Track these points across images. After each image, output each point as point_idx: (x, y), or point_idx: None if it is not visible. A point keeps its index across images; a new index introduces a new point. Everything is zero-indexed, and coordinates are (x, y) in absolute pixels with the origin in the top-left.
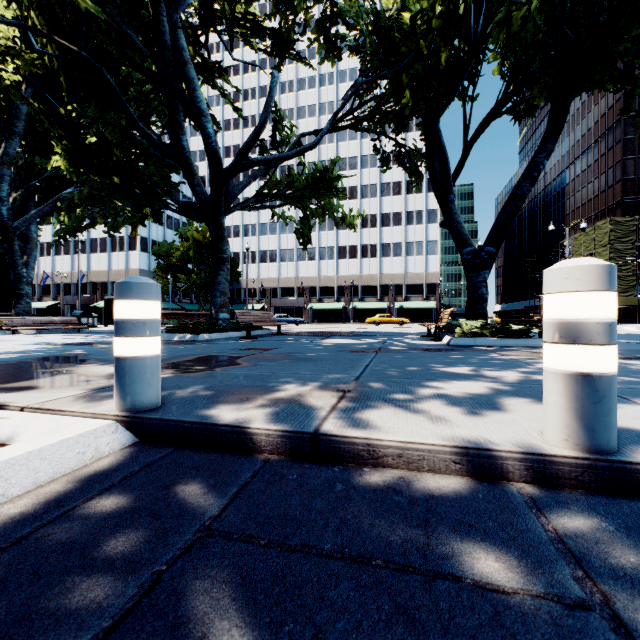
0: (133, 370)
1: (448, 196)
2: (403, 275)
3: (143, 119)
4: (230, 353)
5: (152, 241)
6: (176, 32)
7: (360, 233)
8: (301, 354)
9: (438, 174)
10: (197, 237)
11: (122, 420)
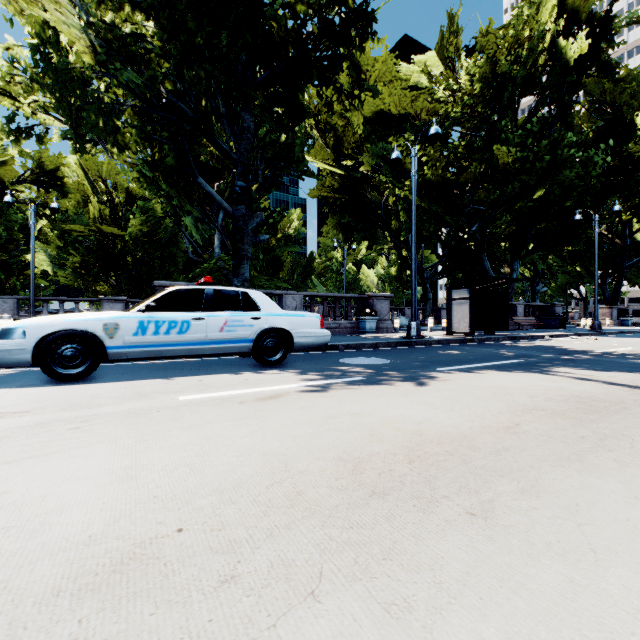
0: None
1: None
2: None
3: None
4: None
5: None
6: None
7: None
8: None
9: None
10: None
11: None
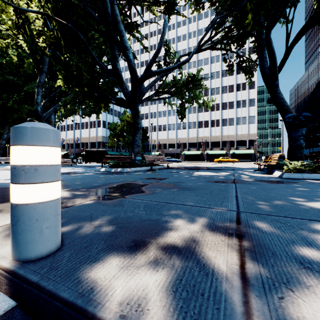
0: (23, 218)
1: (274, 82)
2: (234, 135)
3: (99, 57)
4: (139, 181)
5: (108, 122)
6: (113, 7)
7: (210, 114)
8: (183, 183)
9: (267, 69)
10: (128, 119)
11: (5, 275)
